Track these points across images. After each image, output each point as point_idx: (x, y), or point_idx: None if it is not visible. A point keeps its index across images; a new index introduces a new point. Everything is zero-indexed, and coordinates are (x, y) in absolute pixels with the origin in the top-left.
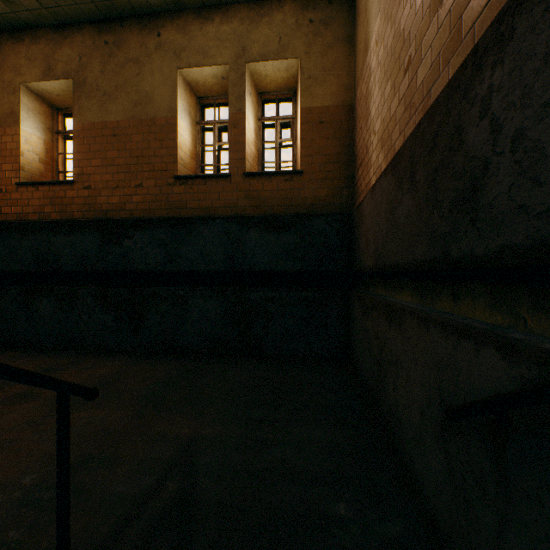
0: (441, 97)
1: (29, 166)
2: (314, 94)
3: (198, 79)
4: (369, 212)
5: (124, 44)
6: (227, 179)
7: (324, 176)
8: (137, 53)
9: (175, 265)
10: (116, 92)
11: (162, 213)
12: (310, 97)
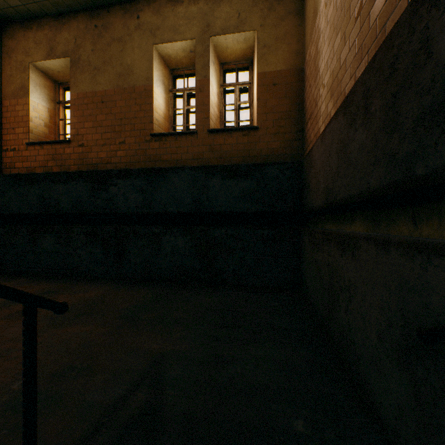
0: (402, 19)
1: (36, 129)
2: (269, 60)
3: (171, 53)
4: (318, 156)
5: (110, 26)
6: (194, 135)
7: (277, 131)
8: (121, 33)
9: (151, 207)
10: (104, 66)
11: (141, 165)
12: (265, 63)
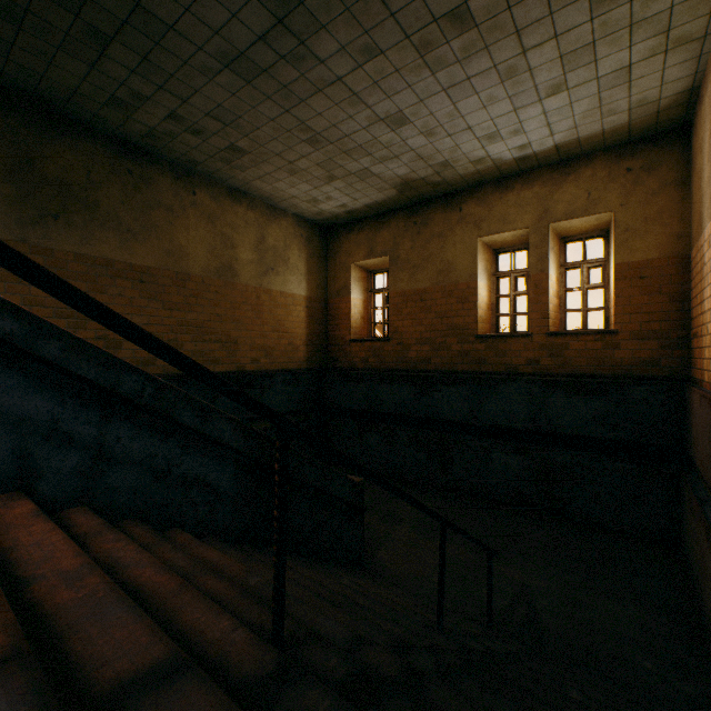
0: None
1: (355, 324)
2: (632, 247)
3: (496, 240)
4: (697, 413)
5: (429, 222)
6: (527, 337)
7: (645, 336)
8: (441, 228)
9: (478, 418)
10: (423, 263)
11: (463, 367)
12: (627, 251)
